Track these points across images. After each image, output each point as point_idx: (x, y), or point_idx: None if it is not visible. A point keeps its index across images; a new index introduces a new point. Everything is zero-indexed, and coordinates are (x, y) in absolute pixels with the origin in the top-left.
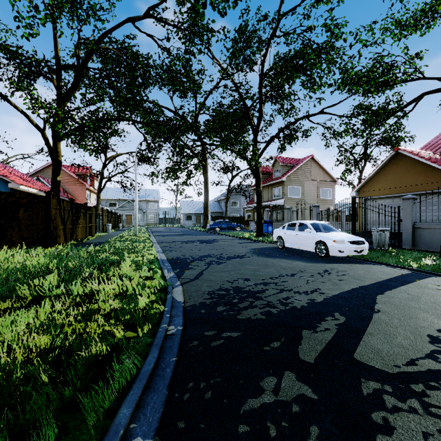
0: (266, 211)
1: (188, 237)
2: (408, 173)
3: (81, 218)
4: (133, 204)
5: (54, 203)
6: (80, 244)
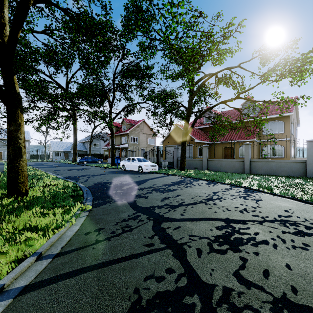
0: (117, 151)
1: (66, 167)
2: (181, 136)
3: None
4: (3, 143)
5: None
6: None
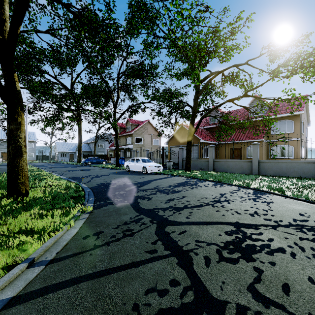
0: (121, 152)
1: (70, 168)
2: (186, 136)
3: None
4: None
5: None
6: None
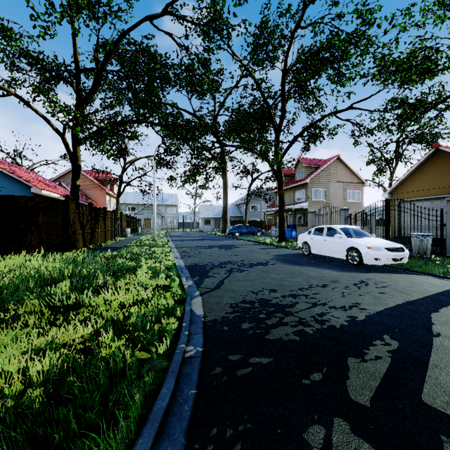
0: (288, 215)
1: (207, 242)
2: None
3: (100, 222)
4: (152, 209)
5: (72, 207)
6: (98, 248)
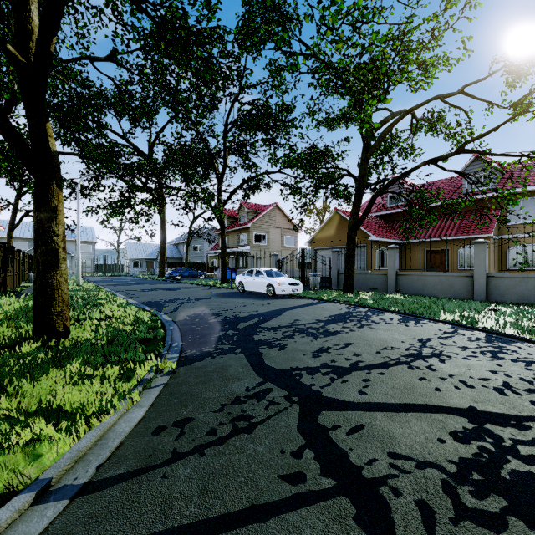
0: (231, 259)
1: (146, 286)
2: (343, 229)
3: (9, 264)
4: None
5: None
6: (20, 294)
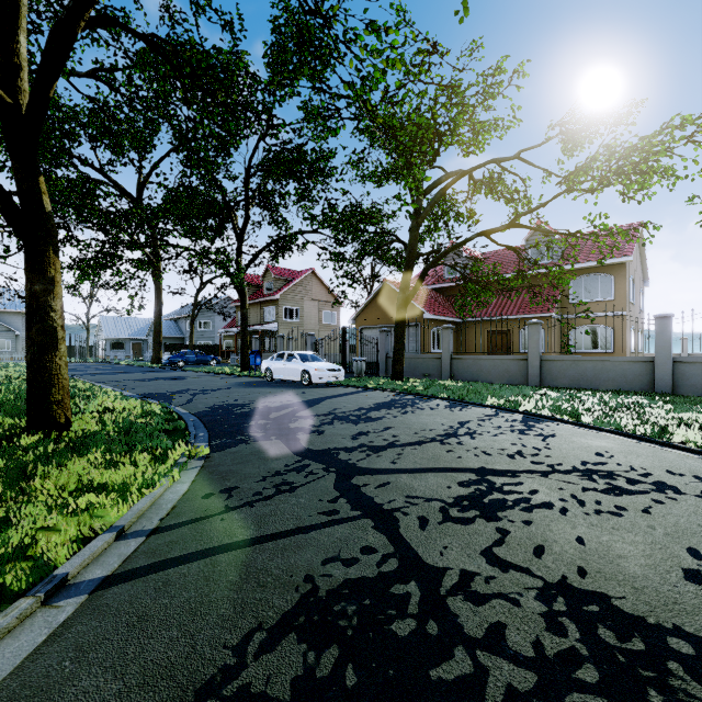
0: (254, 339)
1: (139, 375)
2: (394, 305)
3: None
4: None
5: None
6: None
